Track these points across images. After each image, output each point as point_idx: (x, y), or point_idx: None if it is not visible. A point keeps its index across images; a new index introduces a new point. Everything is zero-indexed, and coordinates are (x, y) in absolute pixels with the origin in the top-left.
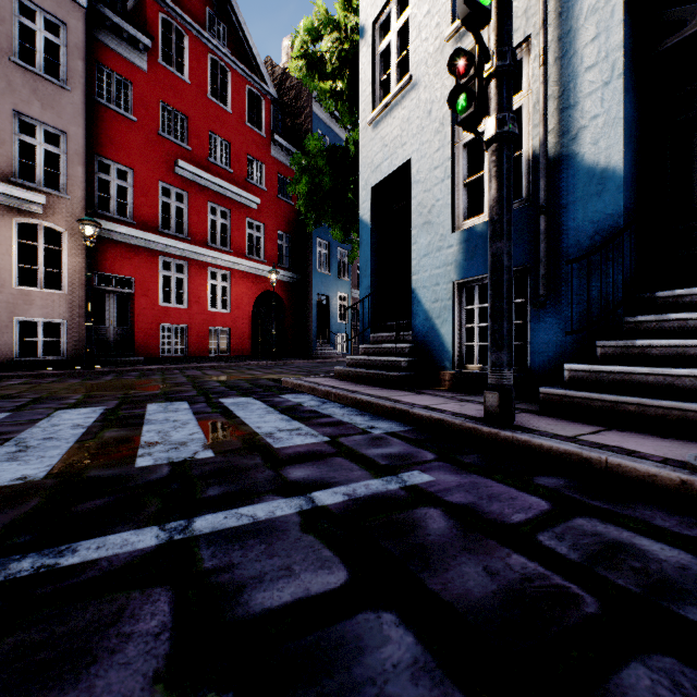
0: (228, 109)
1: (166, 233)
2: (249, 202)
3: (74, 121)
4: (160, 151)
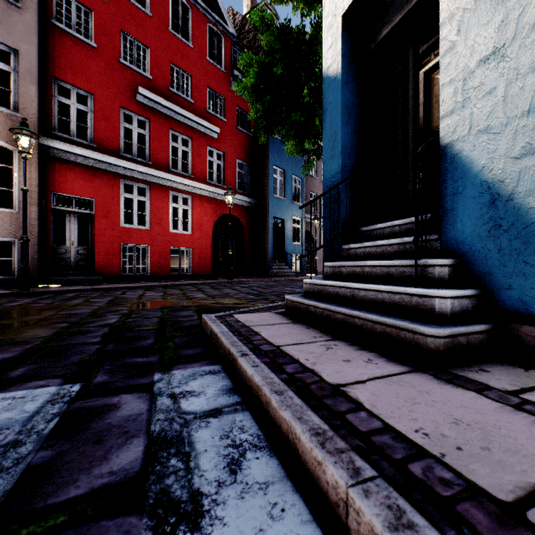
0: (189, 43)
1: (127, 157)
2: (210, 131)
3: (26, 39)
4: (121, 79)
